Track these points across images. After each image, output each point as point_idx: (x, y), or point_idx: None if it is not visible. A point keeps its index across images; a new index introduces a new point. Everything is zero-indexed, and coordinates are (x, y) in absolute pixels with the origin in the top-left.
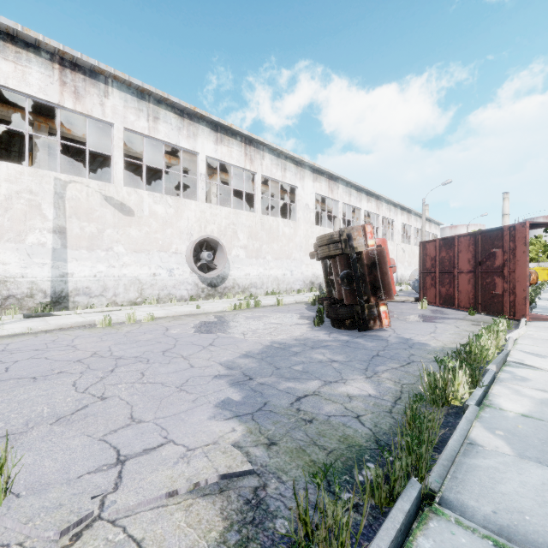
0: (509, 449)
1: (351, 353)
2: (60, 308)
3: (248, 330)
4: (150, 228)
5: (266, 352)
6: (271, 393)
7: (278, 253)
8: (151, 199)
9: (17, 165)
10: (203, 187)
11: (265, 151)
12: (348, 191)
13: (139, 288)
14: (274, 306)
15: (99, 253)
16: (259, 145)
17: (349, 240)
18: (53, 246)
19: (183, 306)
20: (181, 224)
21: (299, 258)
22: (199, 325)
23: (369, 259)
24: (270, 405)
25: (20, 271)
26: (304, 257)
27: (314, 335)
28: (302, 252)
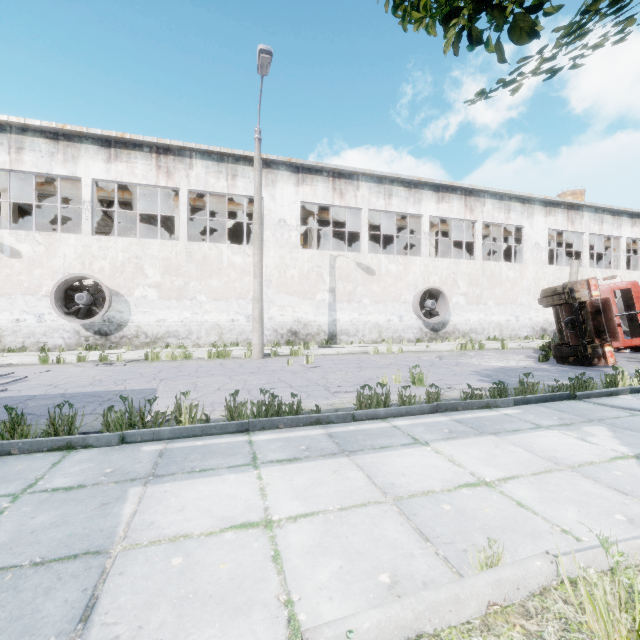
0: (634, 399)
1: (566, 374)
2: (332, 343)
3: (480, 361)
4: (386, 283)
5: (498, 370)
6: (506, 380)
7: (501, 298)
8: (387, 260)
9: (312, 250)
10: (426, 243)
11: (486, 198)
12: (597, 218)
13: (379, 331)
14: (498, 349)
15: (354, 305)
16: (479, 193)
17: (571, 292)
18: (329, 301)
19: (412, 346)
20: (408, 278)
21: (526, 302)
22: (439, 357)
23: (593, 308)
24: (506, 382)
25: (313, 318)
26: (533, 301)
27: (537, 366)
28: (530, 296)
